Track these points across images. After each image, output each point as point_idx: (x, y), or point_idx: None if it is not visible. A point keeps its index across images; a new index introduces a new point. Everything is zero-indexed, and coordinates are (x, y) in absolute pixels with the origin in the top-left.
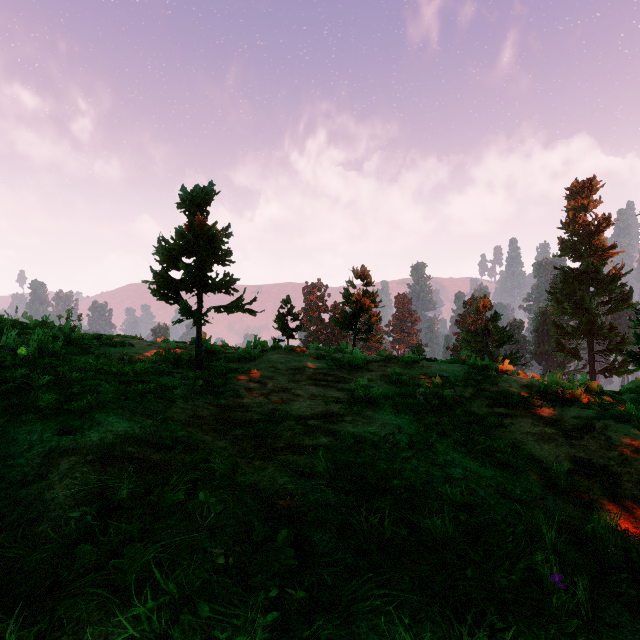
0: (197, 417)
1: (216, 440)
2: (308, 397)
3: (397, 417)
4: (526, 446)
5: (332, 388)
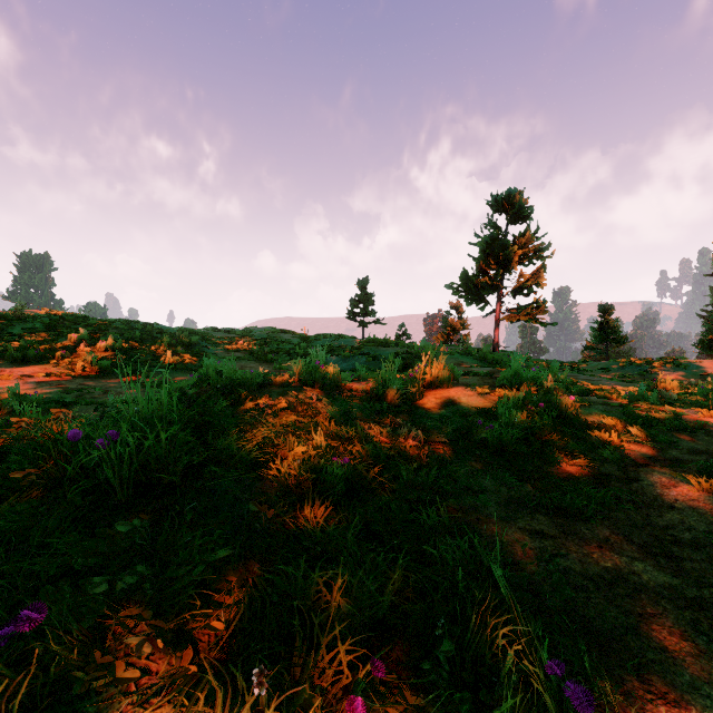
0: None
1: None
2: None
3: None
4: None
5: None
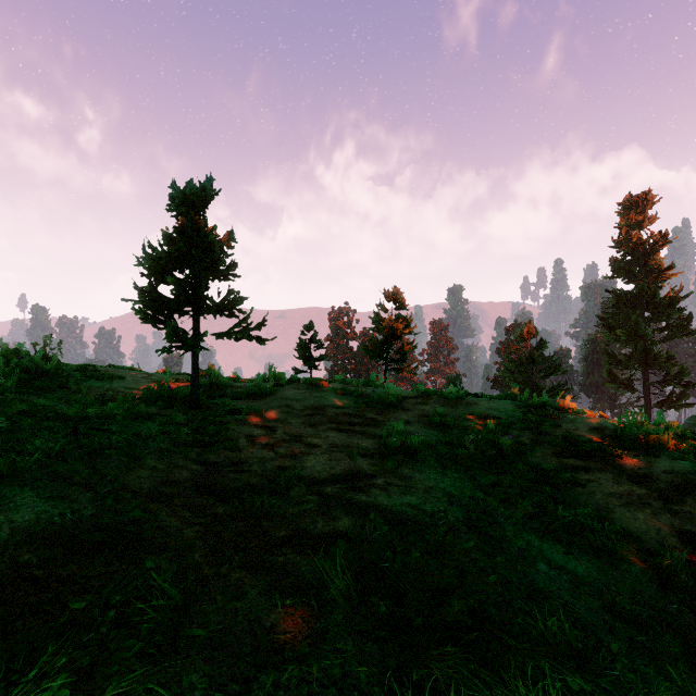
0: (170, 483)
1: (184, 526)
2: (327, 448)
3: (444, 476)
4: (614, 514)
5: (359, 434)
